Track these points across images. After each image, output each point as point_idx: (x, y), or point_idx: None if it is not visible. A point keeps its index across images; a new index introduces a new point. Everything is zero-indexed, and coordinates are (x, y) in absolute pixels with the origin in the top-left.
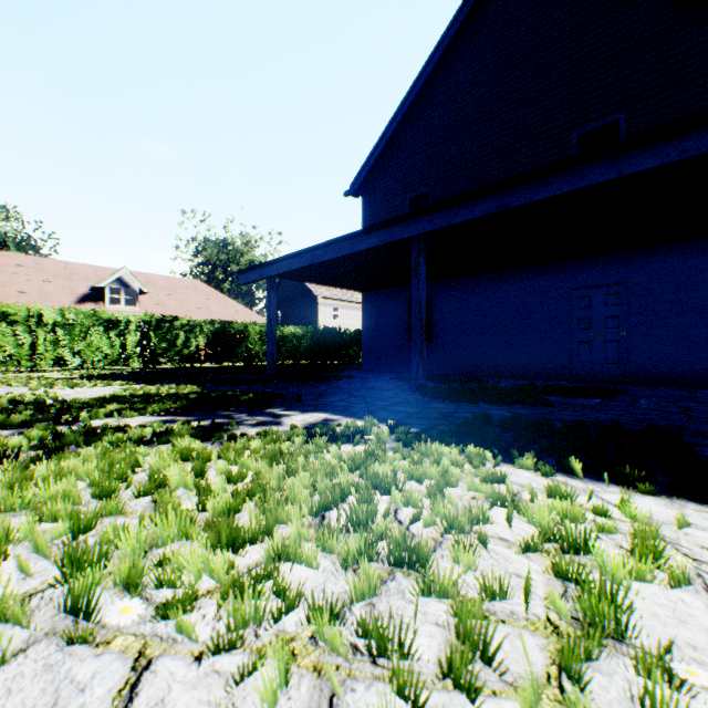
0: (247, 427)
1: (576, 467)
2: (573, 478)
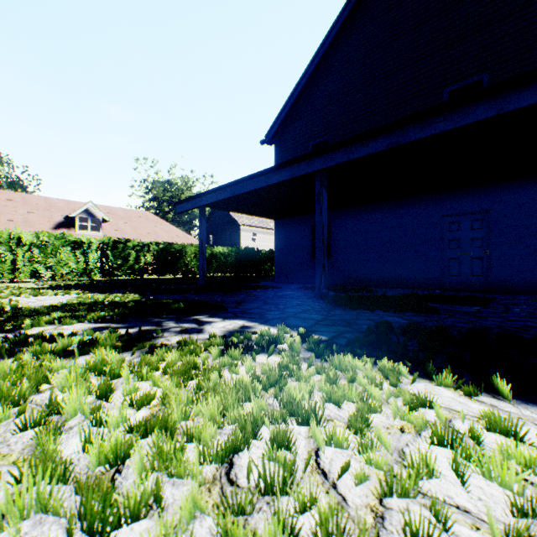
0: (170, 335)
1: (503, 387)
2: (499, 399)
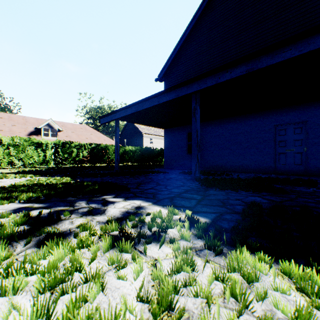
0: (76, 216)
1: None
2: None
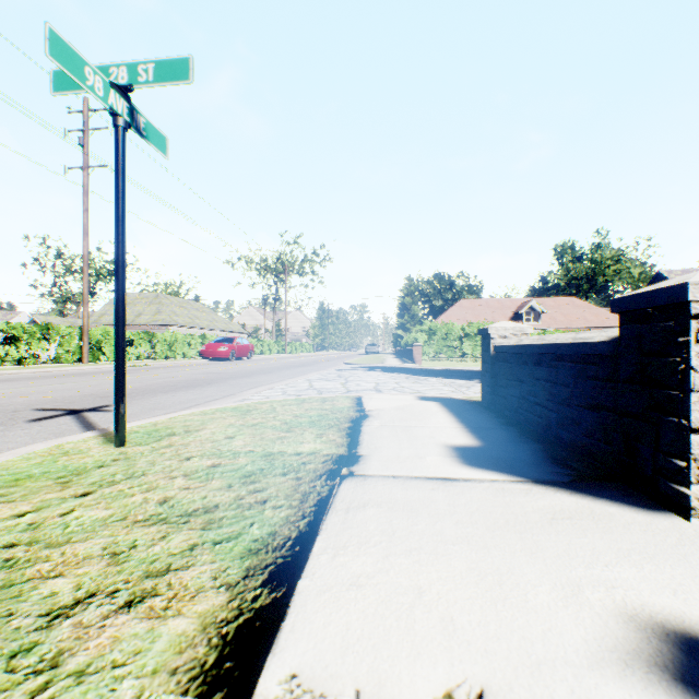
0: None
1: None
2: None
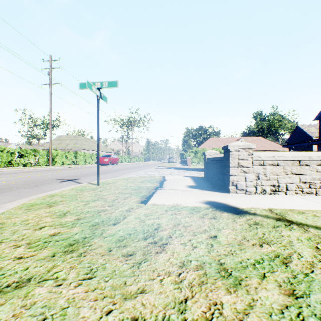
0: None
1: None
2: None
